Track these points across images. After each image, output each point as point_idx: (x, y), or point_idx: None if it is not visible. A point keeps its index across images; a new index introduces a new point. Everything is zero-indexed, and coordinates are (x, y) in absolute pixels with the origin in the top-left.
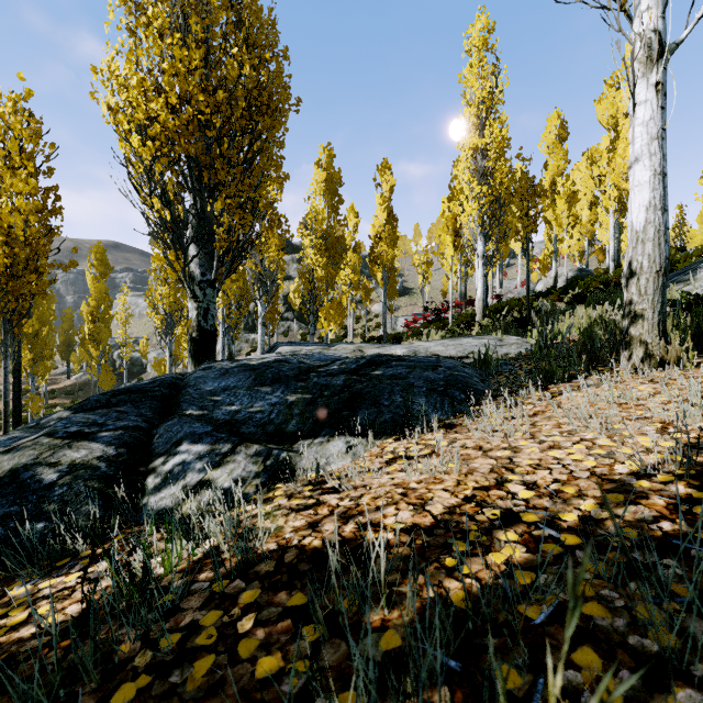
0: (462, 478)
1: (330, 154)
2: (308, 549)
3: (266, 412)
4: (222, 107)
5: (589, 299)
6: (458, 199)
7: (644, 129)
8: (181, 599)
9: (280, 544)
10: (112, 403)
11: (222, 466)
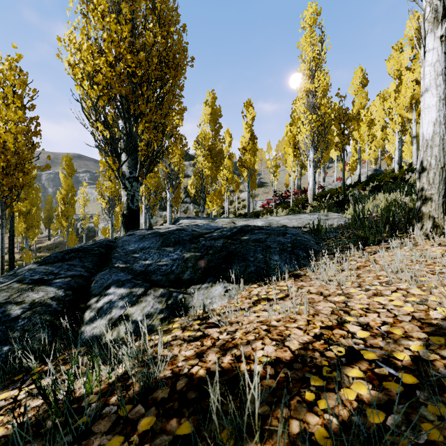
0: (311, 318)
1: (213, 96)
2: (195, 378)
3: (169, 265)
4: (142, 62)
5: (384, 188)
6: (296, 124)
7: (432, 68)
8: (94, 422)
9: (174, 371)
10: (65, 258)
11: (137, 304)
